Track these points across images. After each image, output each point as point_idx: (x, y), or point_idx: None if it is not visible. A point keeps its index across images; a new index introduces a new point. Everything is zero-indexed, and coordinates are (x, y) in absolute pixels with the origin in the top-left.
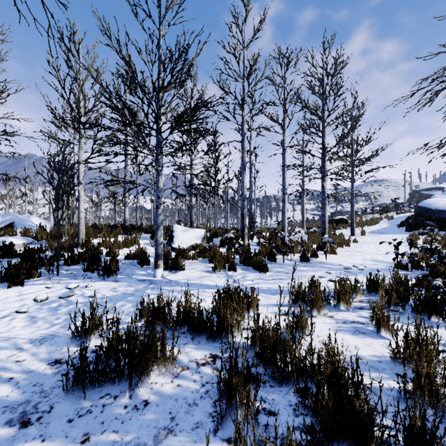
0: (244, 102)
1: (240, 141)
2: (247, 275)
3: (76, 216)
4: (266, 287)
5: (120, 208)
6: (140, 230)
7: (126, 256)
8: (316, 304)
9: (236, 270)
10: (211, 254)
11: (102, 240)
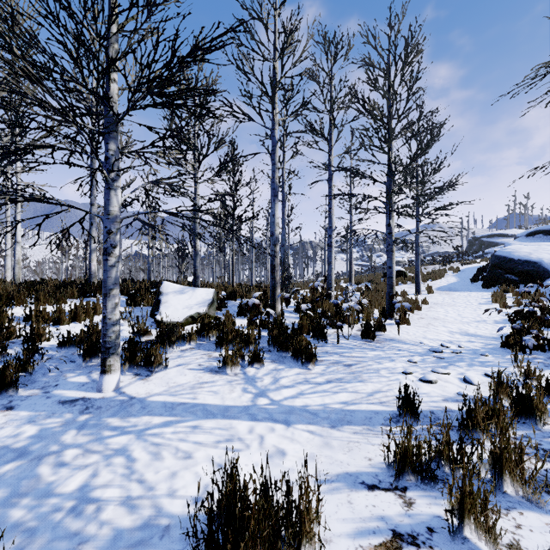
0: (276, 94)
1: (270, 153)
2: (281, 375)
3: (19, 267)
4: (318, 404)
5: None
6: None
7: (61, 341)
8: (473, 512)
9: (263, 364)
10: (220, 334)
11: (30, 310)
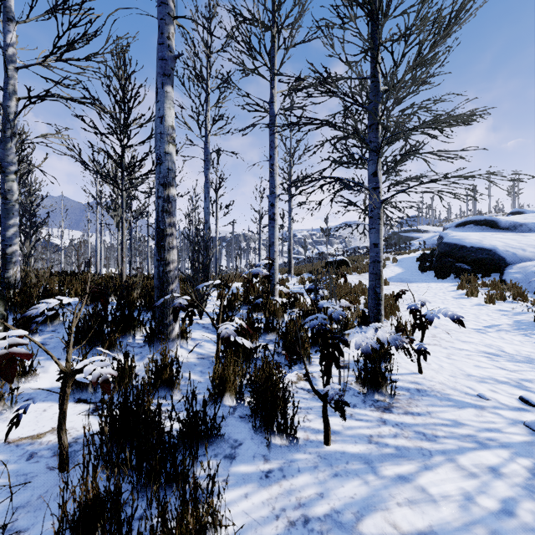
0: None
1: None
2: None
3: None
4: None
5: None
6: None
7: None
8: None
9: None
10: None
11: None
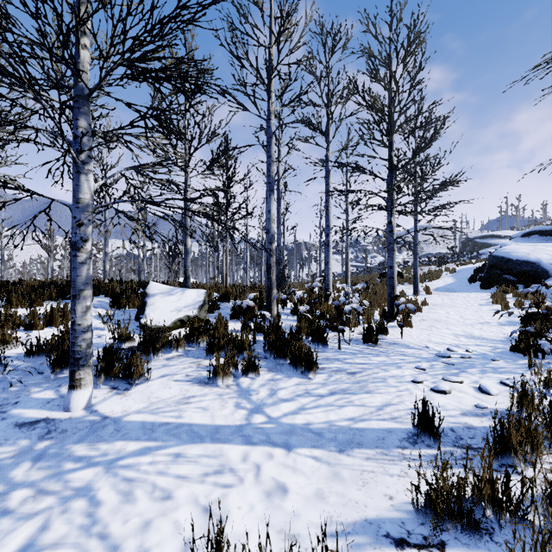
0: (272, 82)
1: (265, 145)
2: (279, 386)
3: None
4: (323, 421)
5: (94, 255)
6: (99, 290)
7: (29, 349)
8: None
9: (258, 373)
10: (211, 340)
11: None
